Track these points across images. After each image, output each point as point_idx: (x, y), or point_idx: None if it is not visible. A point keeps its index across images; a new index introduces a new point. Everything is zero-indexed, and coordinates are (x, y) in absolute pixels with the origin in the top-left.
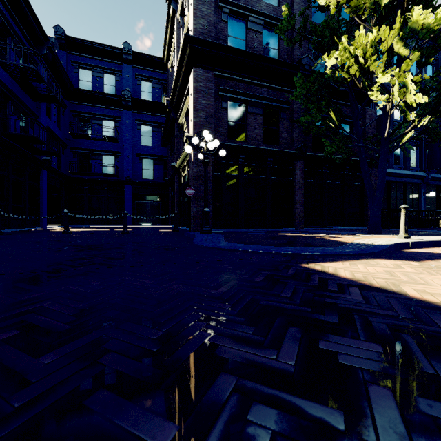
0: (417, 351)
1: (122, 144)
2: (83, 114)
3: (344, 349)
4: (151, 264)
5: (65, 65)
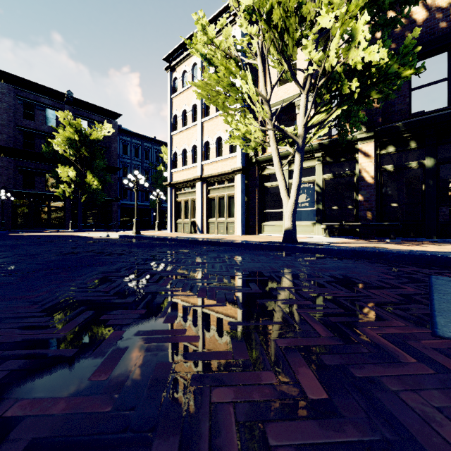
0: None
1: None
2: None
3: None
4: None
5: None
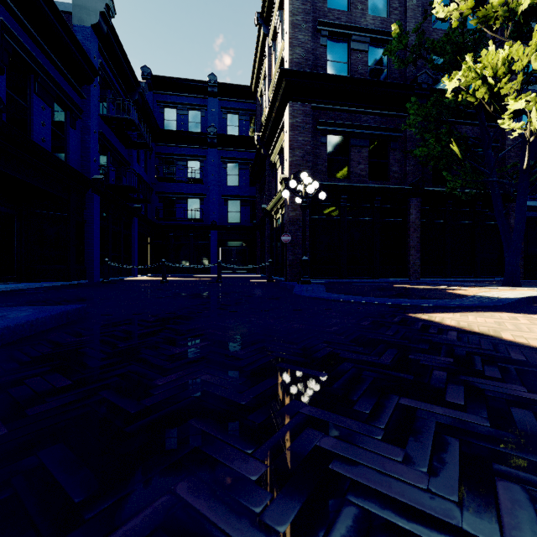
0: (478, 363)
1: (208, 185)
2: (168, 155)
3: (426, 359)
4: (264, 310)
5: (151, 105)
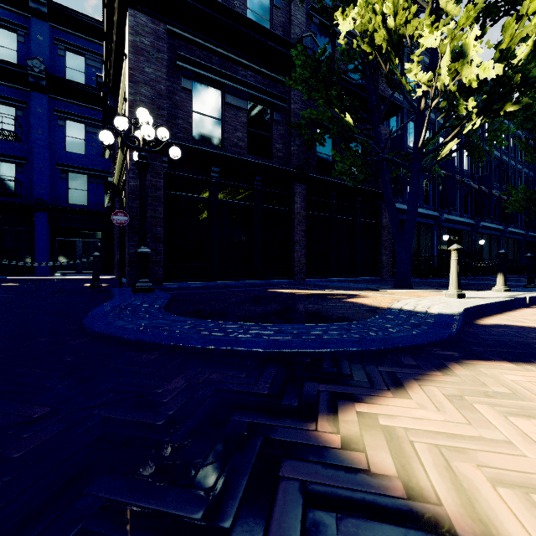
0: None
1: (30, 145)
2: None
3: None
4: None
5: None
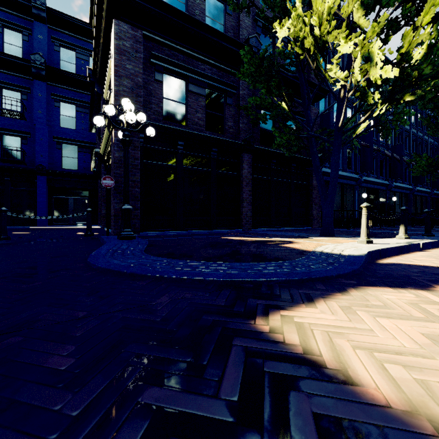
0: None
1: (33, 123)
2: None
3: None
4: None
5: None
